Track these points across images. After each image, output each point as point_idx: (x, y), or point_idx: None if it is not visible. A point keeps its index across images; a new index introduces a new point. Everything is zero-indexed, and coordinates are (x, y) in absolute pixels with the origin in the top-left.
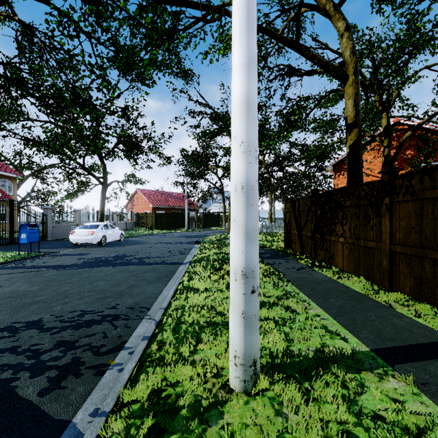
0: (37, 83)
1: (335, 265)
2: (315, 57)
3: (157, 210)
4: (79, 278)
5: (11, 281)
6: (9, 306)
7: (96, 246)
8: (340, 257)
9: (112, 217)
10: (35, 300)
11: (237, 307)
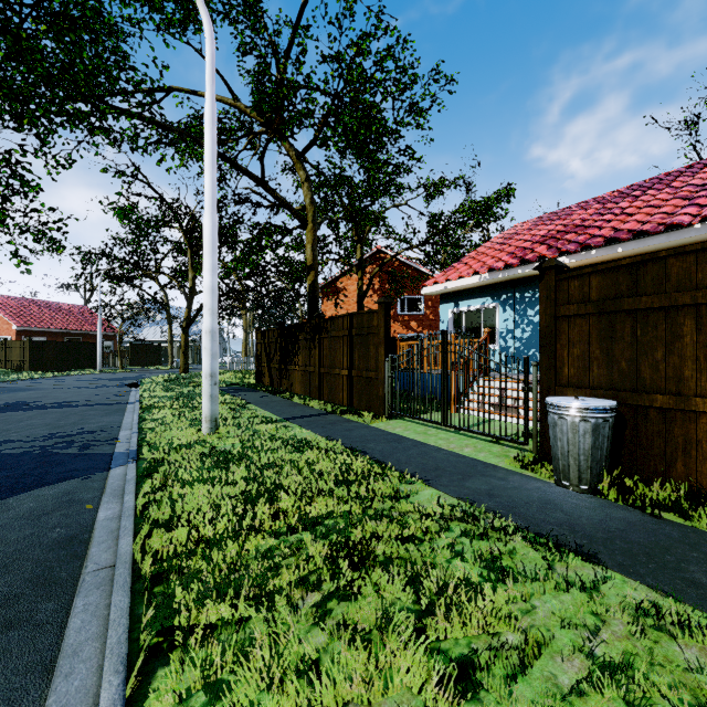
0: None
1: (294, 391)
2: (279, 198)
3: (28, 336)
4: None
5: None
6: None
7: None
8: (297, 383)
9: None
10: None
11: (207, 392)
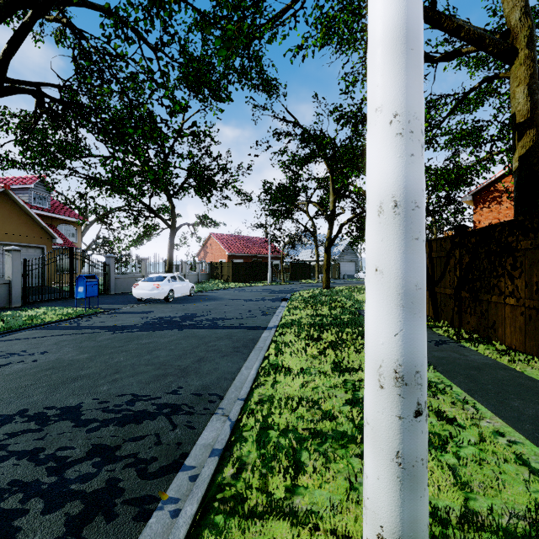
0: (94, 105)
1: (497, 339)
2: (461, 28)
3: (233, 259)
4: (136, 344)
5: (60, 345)
6: (48, 382)
7: (163, 302)
8: (508, 328)
9: (182, 267)
10: (79, 374)
11: (385, 441)
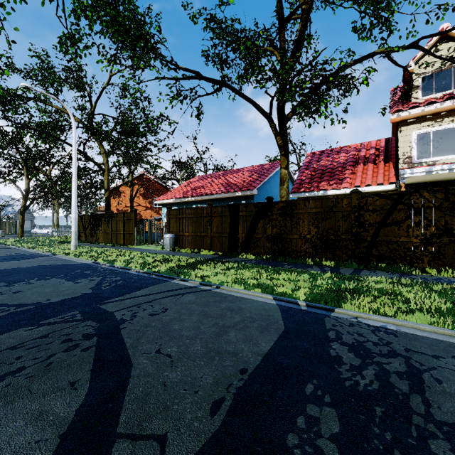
0: None
1: (99, 241)
2: (92, 160)
3: None
4: None
5: None
6: None
7: None
8: (101, 238)
9: None
10: None
11: (74, 237)
